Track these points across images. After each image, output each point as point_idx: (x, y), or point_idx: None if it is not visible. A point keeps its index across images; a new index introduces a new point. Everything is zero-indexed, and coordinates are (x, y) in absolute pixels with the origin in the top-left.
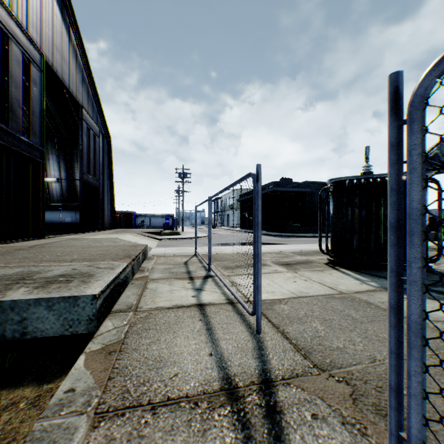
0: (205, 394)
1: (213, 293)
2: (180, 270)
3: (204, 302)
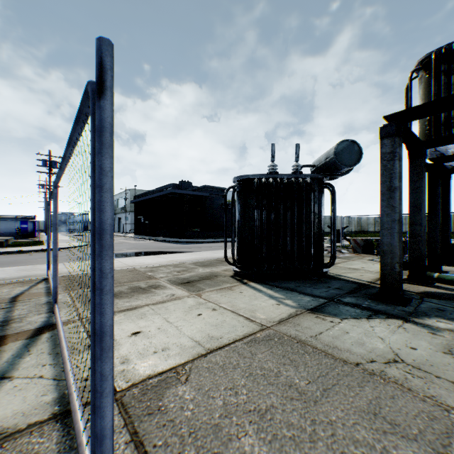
0: None
1: (30, 385)
2: None
3: None
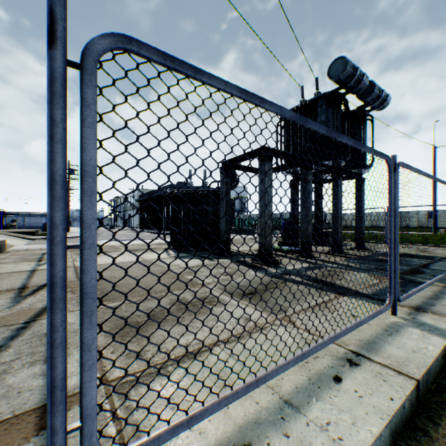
0: (8, 290)
1: None
2: (34, 257)
3: (39, 269)
